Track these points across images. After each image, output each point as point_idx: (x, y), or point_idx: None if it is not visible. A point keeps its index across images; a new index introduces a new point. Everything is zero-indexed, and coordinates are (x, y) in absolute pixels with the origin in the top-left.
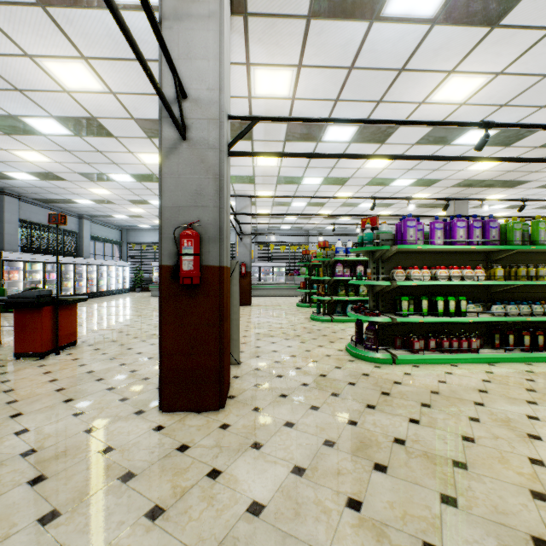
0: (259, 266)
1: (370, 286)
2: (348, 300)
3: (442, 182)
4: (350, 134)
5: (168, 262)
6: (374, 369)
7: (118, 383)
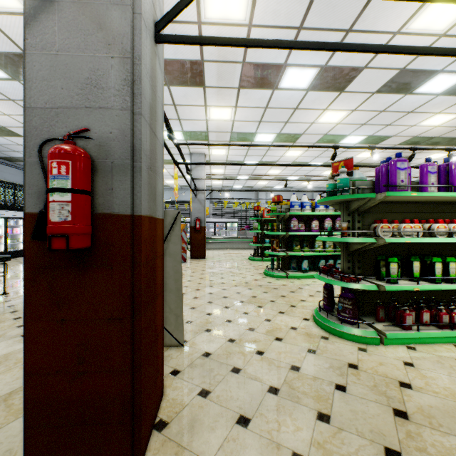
0: (214, 222)
1: (344, 243)
2: (302, 255)
3: (391, 139)
4: (309, 79)
5: (37, 207)
6: (361, 355)
7: (0, 388)
